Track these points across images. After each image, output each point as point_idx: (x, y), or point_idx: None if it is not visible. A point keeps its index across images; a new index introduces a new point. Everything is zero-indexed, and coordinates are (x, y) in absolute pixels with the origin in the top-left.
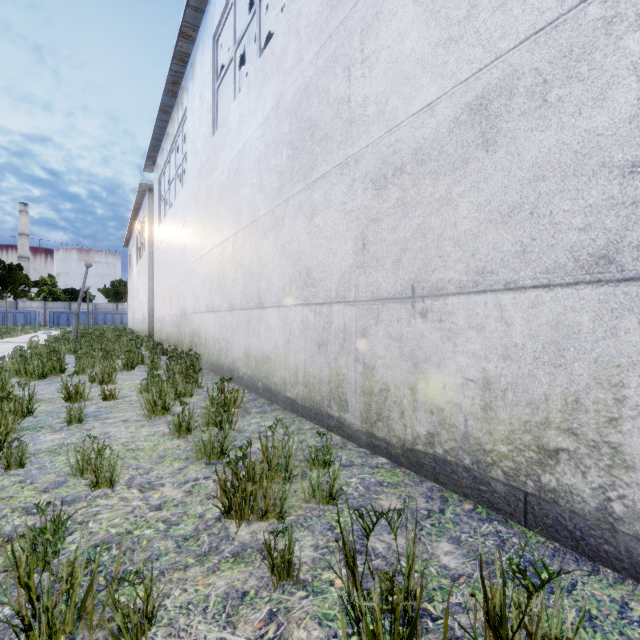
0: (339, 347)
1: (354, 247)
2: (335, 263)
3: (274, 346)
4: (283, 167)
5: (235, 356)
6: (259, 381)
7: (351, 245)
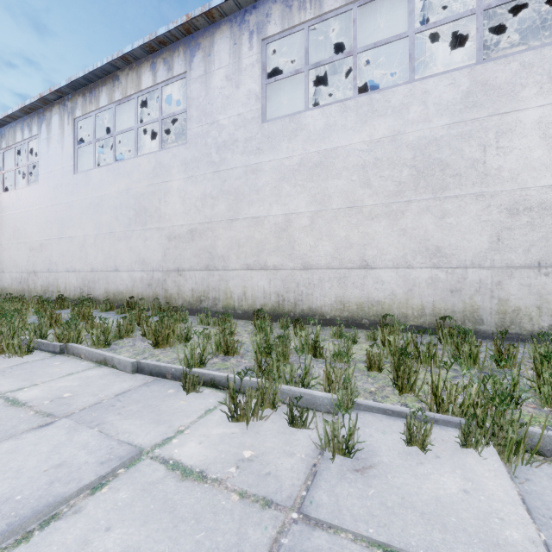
0: (24, 282)
1: (27, 261)
2: (23, 263)
3: (8, 284)
4: (11, 233)
5: None
6: (3, 296)
7: (26, 260)
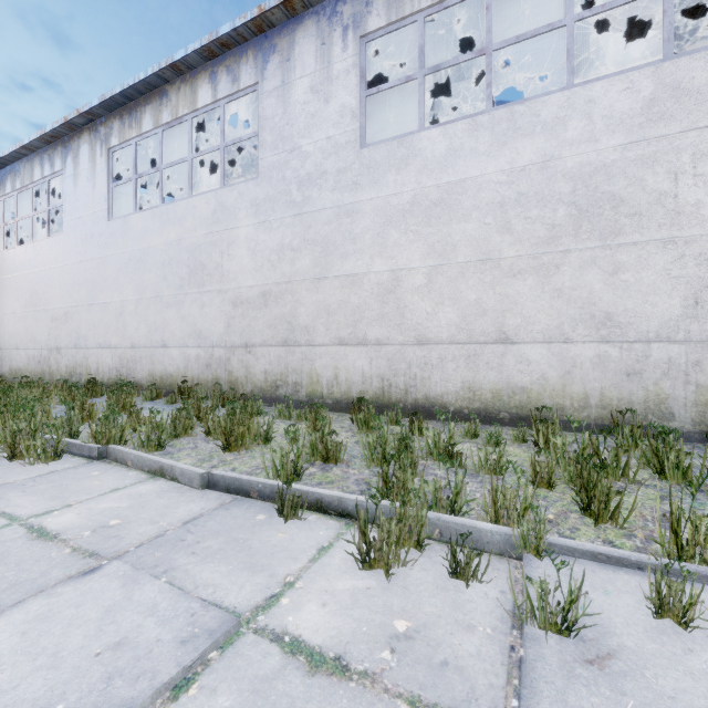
0: (44, 362)
1: (47, 334)
2: (43, 338)
3: (24, 364)
4: (27, 299)
5: (4, 371)
6: (17, 379)
7: (47, 333)
